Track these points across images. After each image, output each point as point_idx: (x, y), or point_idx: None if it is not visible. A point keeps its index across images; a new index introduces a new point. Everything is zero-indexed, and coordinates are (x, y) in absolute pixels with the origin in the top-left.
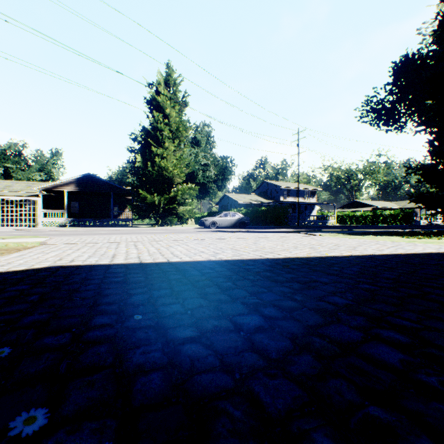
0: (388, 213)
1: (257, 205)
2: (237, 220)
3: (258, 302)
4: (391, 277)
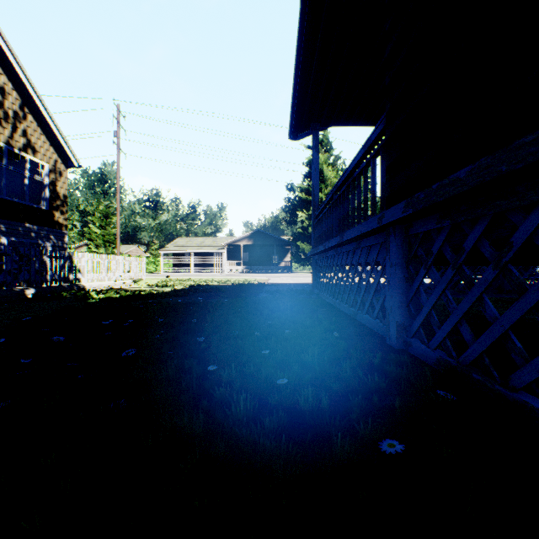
0: None
1: None
2: None
3: None
4: None
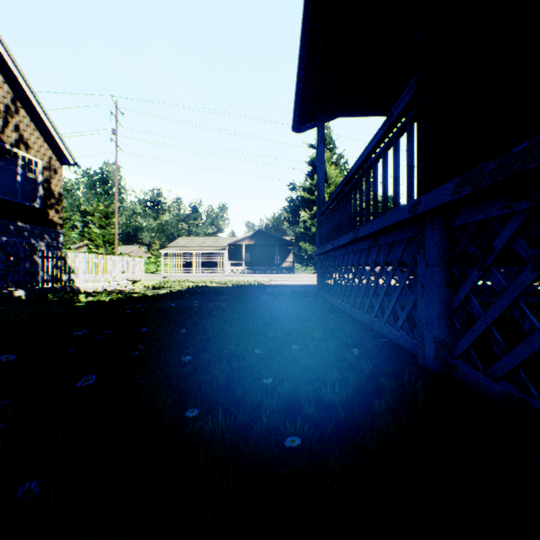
0: None
1: None
2: None
3: None
4: None
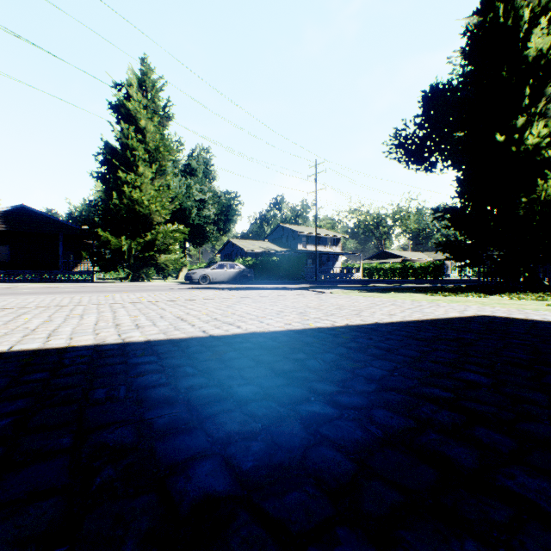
0: (418, 265)
1: (269, 255)
2: (237, 274)
3: None
4: (378, 374)
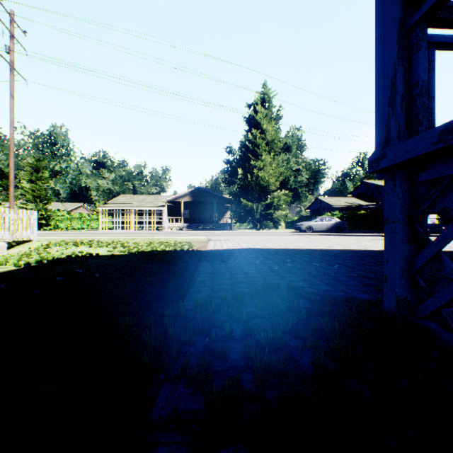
0: None
1: (354, 208)
2: (333, 225)
3: (364, 259)
4: (452, 258)
